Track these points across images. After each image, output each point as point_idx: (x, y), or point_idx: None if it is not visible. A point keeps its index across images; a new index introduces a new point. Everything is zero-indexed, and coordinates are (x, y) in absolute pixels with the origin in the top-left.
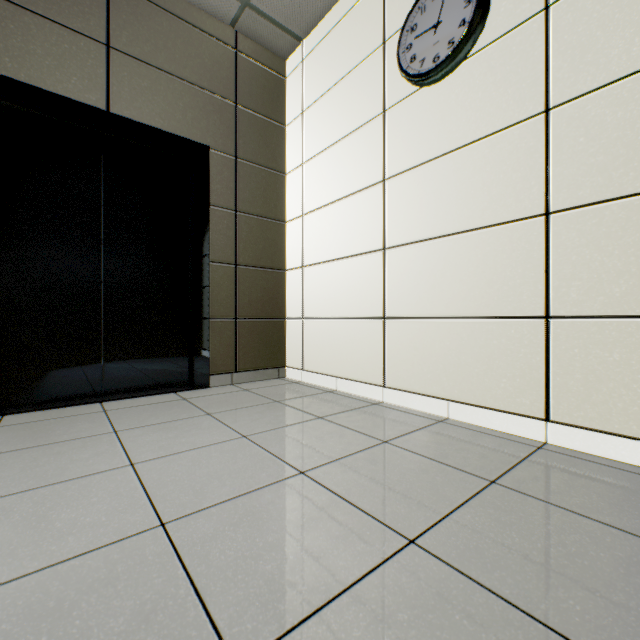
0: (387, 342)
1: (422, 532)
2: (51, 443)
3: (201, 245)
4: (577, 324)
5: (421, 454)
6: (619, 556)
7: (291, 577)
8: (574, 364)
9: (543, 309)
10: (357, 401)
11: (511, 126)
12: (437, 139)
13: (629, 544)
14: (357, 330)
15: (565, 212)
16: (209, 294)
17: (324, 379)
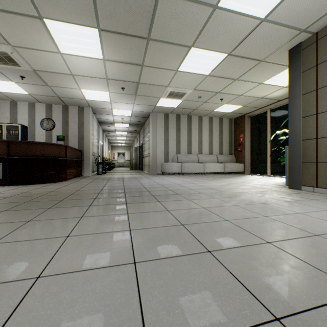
0: None
1: (324, 238)
2: None
3: None
4: None
5: None
6: None
7: (288, 221)
8: None
9: None
10: None
11: None
12: None
13: None
14: None
15: None
16: None
17: None
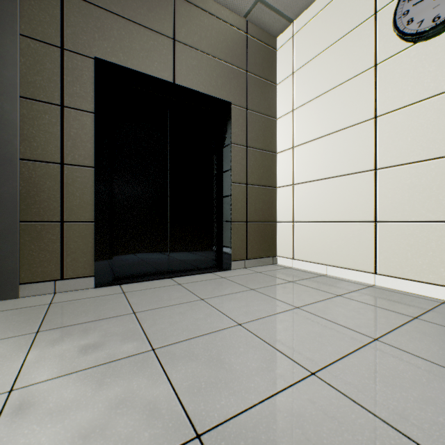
0: (378, 240)
1: None
2: (169, 305)
3: (226, 171)
4: None
5: None
6: None
7: None
8: None
9: None
10: (353, 284)
11: None
12: (433, 82)
13: None
14: (347, 230)
15: None
16: (231, 205)
17: (314, 266)
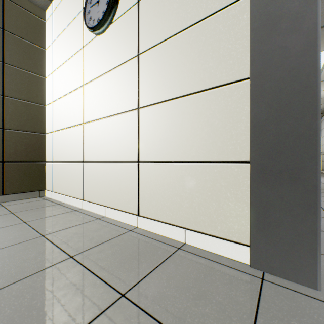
0: (84, 175)
1: None
2: None
3: None
4: (148, 165)
5: (54, 242)
6: (77, 301)
7: None
8: (147, 186)
9: (137, 158)
10: (67, 209)
11: (127, 61)
12: (102, 65)
13: (94, 290)
14: (73, 168)
15: (144, 108)
16: None
17: (60, 197)
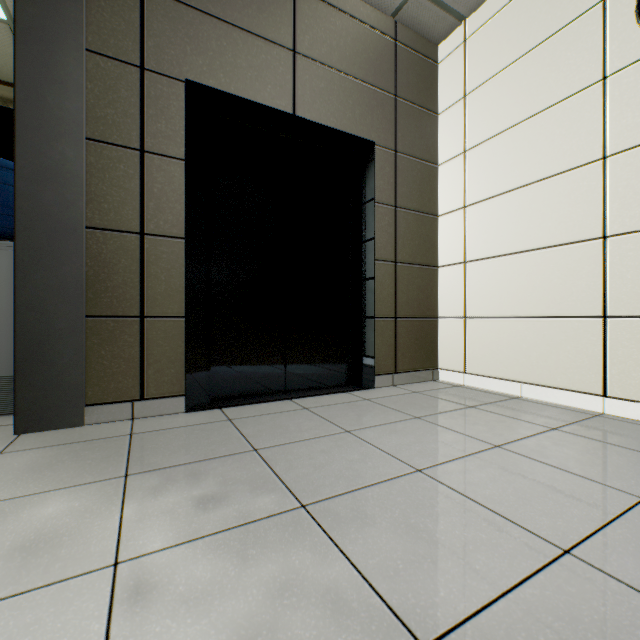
0: (609, 344)
1: None
2: (302, 440)
3: (367, 243)
4: None
5: None
6: None
7: None
8: None
9: None
10: (568, 411)
11: None
12: None
13: None
14: (555, 330)
15: None
16: (374, 293)
17: (500, 384)
